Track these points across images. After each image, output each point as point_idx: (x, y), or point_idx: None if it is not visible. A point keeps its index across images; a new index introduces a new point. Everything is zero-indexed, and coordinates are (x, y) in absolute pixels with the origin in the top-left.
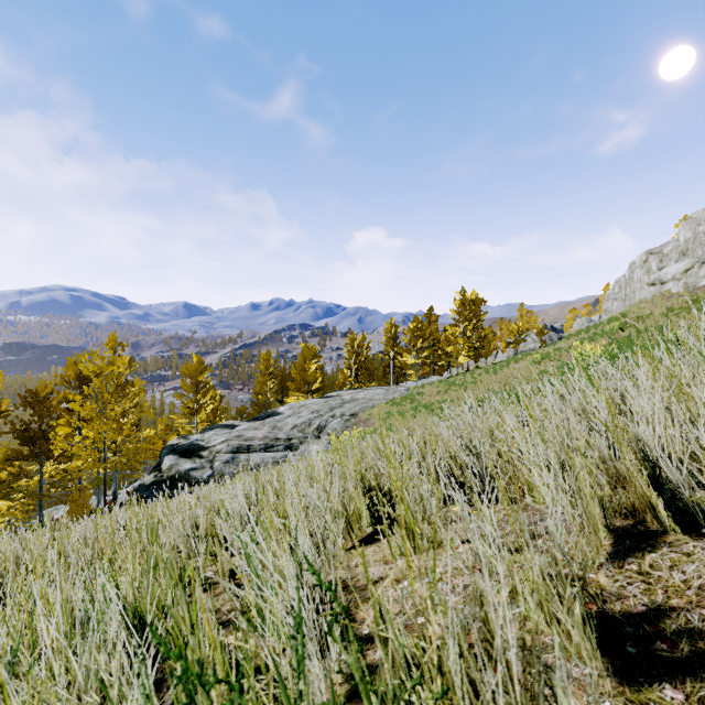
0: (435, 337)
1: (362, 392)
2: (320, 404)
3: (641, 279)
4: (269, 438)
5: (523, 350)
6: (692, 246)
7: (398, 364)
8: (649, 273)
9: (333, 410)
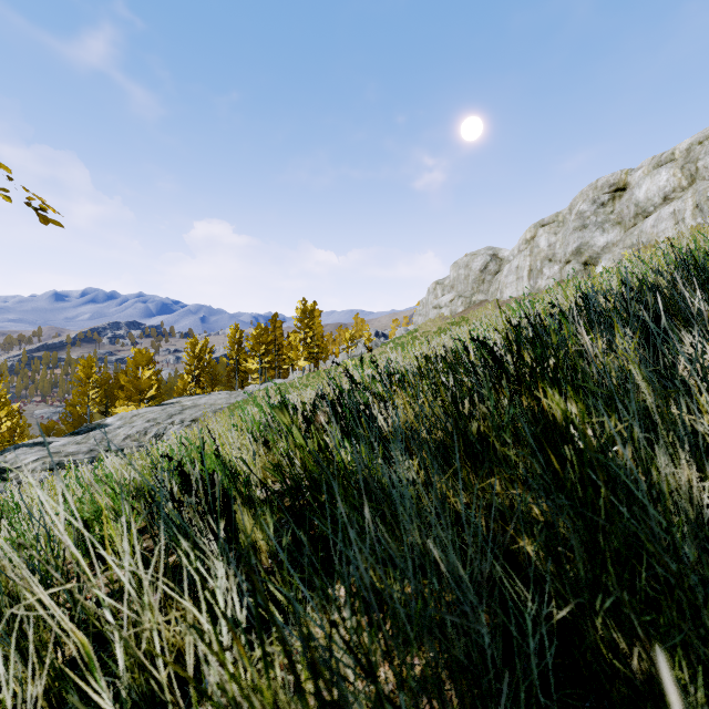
0: (280, 342)
1: (205, 398)
2: (156, 412)
3: (432, 302)
4: (97, 451)
5: (356, 355)
6: (457, 283)
7: (242, 368)
8: (437, 298)
9: (172, 417)
